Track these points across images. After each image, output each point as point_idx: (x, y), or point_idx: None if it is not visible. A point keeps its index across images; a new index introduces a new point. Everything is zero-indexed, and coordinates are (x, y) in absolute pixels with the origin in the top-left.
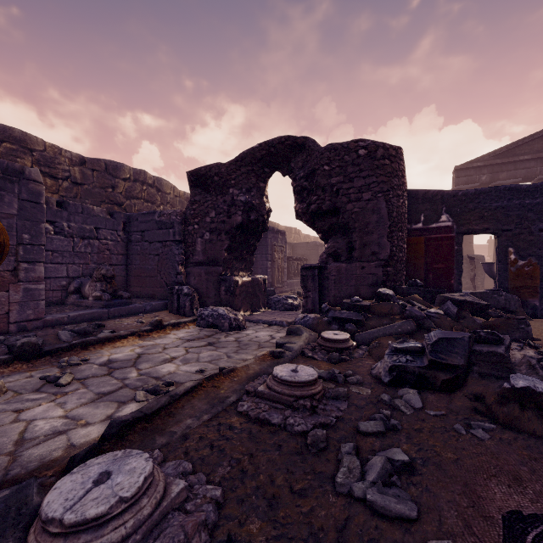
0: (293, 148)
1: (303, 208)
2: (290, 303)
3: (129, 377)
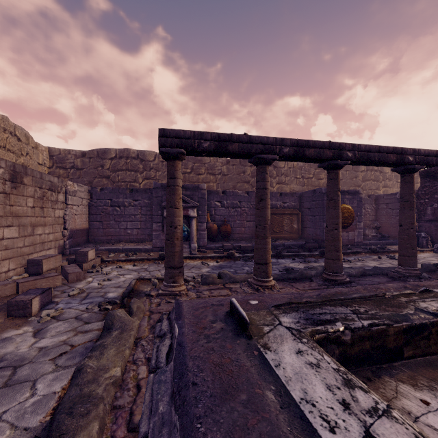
0: None
1: None
2: None
3: (419, 261)
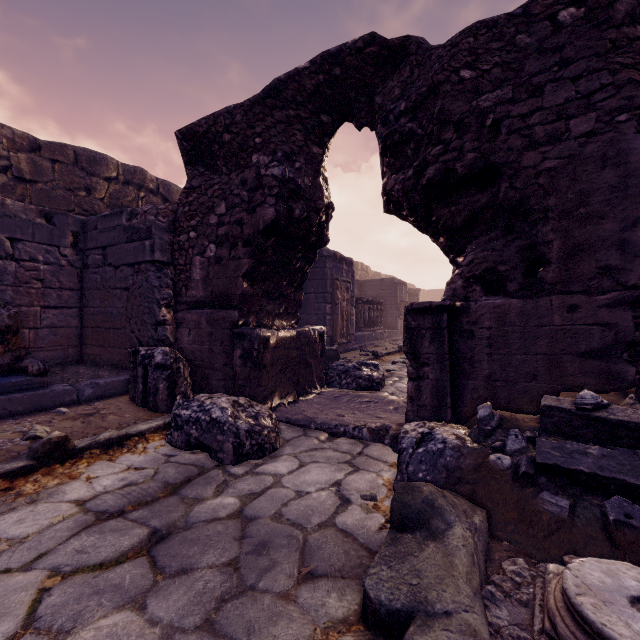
0: (380, 61)
1: (405, 179)
2: (367, 375)
3: None
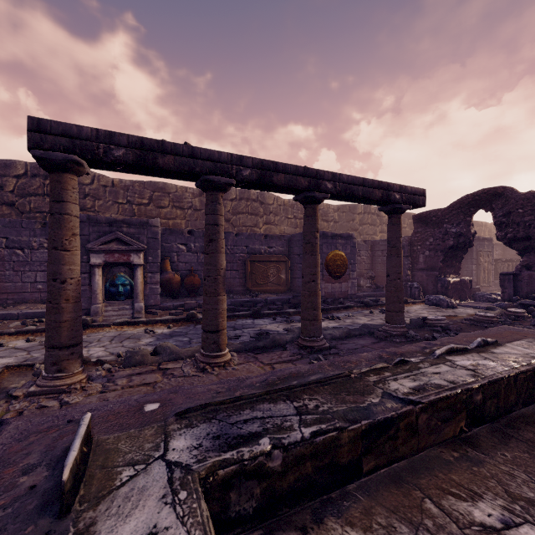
0: (493, 195)
1: (501, 235)
2: (493, 298)
3: (410, 315)
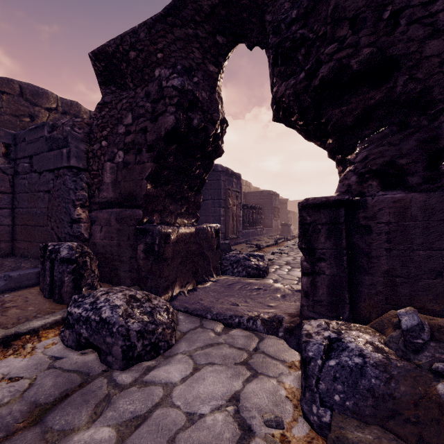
0: None
1: (297, 82)
2: (255, 265)
3: None
